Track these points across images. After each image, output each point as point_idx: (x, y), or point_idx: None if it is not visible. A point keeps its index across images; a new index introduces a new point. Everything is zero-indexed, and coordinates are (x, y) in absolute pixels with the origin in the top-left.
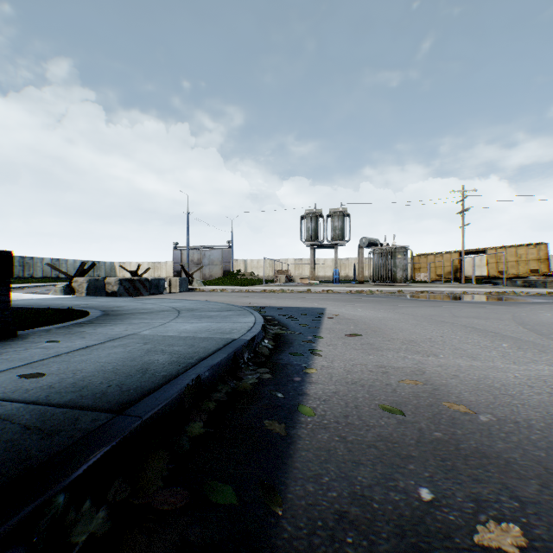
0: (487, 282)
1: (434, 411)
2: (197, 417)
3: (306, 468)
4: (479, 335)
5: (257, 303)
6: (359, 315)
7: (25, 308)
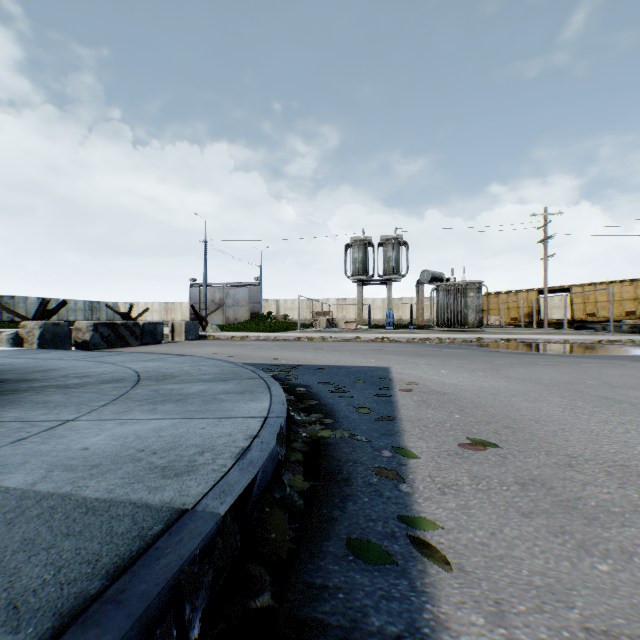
0: (580, 326)
1: None
2: None
3: None
4: None
5: (287, 359)
6: (450, 384)
7: None
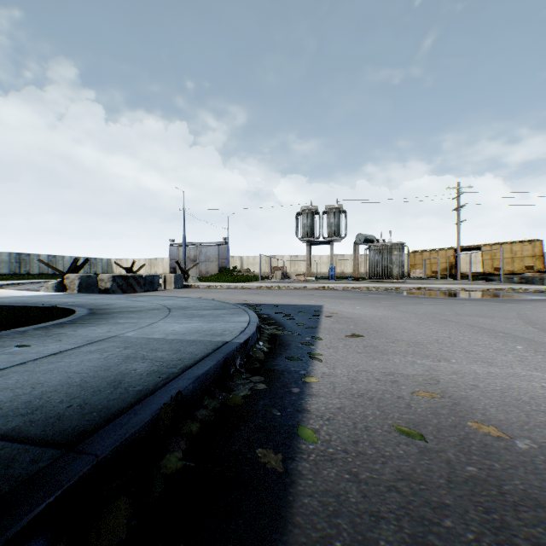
0: (483, 278)
1: (460, 435)
2: (175, 445)
3: (310, 526)
4: (488, 336)
5: (253, 300)
6: (358, 314)
7: (10, 306)
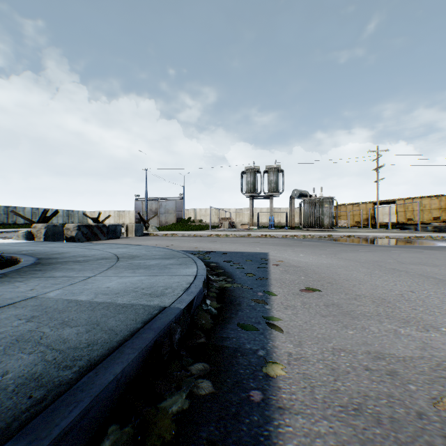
0: (400, 227)
1: None
2: None
3: None
4: None
5: (203, 248)
6: (303, 262)
7: None
